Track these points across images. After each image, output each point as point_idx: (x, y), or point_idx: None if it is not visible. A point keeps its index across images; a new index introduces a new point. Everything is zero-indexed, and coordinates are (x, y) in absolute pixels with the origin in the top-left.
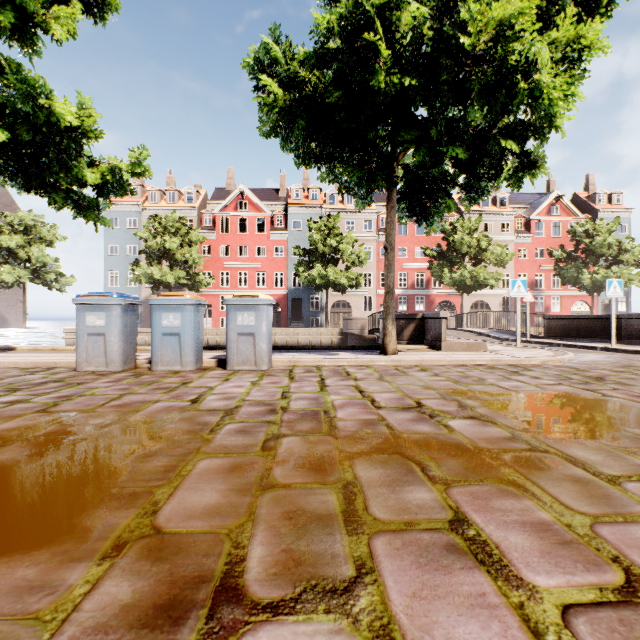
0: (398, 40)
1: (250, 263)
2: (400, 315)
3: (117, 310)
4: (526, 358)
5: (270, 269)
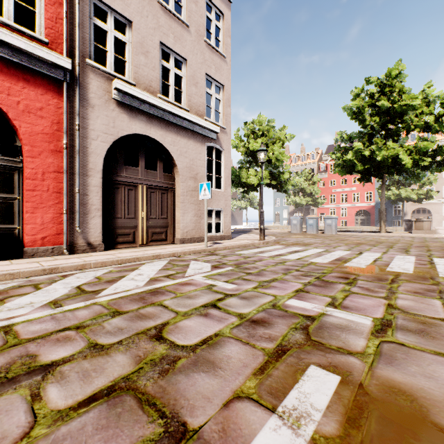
0: (365, 155)
1: (348, 188)
2: (409, 219)
3: (299, 220)
4: (433, 235)
5: (362, 191)
